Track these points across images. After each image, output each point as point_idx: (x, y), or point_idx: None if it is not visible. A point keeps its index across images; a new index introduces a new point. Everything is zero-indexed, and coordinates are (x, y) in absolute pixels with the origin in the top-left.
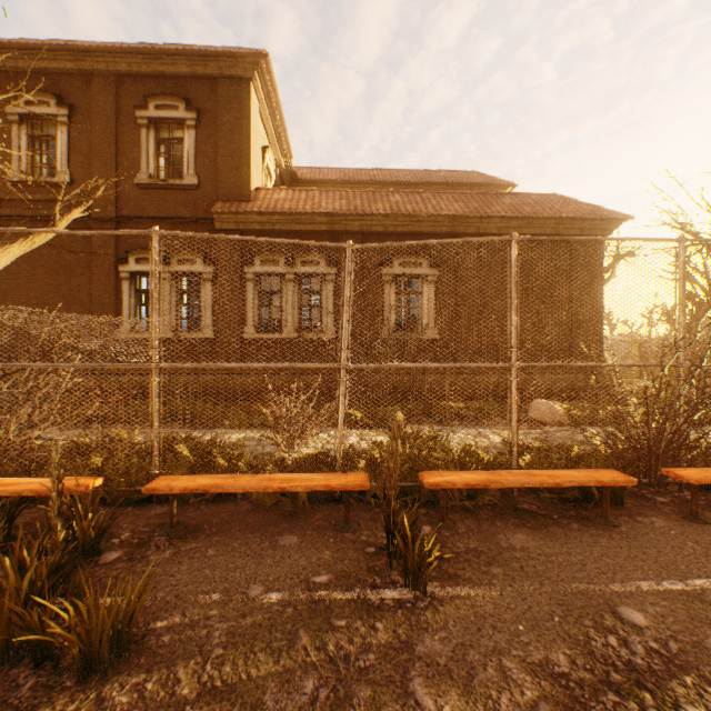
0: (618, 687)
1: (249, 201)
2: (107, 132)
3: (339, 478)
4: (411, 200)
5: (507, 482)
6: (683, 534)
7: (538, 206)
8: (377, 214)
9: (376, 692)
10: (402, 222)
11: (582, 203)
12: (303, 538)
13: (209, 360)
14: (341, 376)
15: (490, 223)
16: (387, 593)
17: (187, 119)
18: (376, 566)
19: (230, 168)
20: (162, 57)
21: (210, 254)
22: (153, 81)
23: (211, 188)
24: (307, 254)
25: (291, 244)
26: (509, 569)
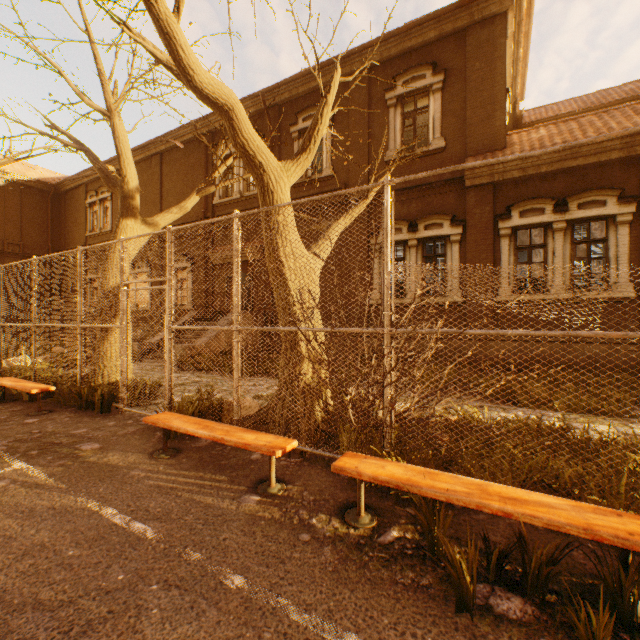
0: None
1: (503, 149)
2: (360, 123)
3: None
4: None
5: None
6: None
7: None
8: None
9: None
10: None
11: None
12: None
13: (455, 325)
14: None
15: None
16: None
17: (432, 84)
18: None
19: (480, 119)
20: (411, 31)
21: (456, 215)
22: (399, 61)
23: (457, 146)
24: (585, 194)
25: (559, 187)
26: None
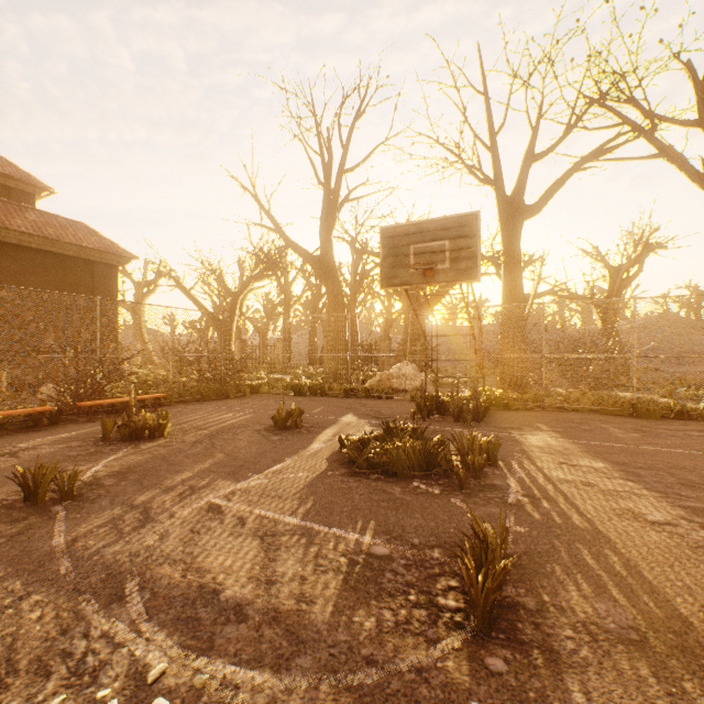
0: None
1: None
2: None
3: None
4: None
5: None
6: (78, 426)
7: (64, 230)
8: None
9: None
10: None
11: (104, 238)
12: None
13: None
14: None
15: (11, 234)
16: None
17: None
18: None
19: None
20: None
21: None
22: None
23: None
24: None
25: None
26: None
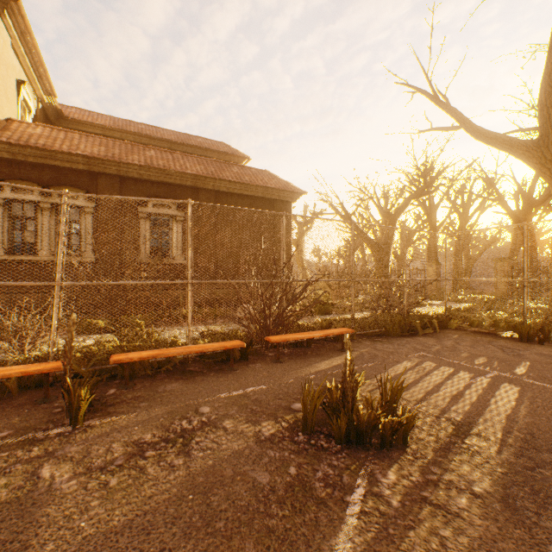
0: (170, 440)
1: None
2: None
3: (40, 366)
4: (164, 157)
5: (169, 353)
6: (265, 369)
7: (254, 177)
8: (133, 164)
9: (10, 480)
10: (155, 173)
11: (281, 180)
12: (0, 414)
13: None
14: (56, 291)
15: (222, 184)
16: (54, 431)
17: None
18: (56, 418)
19: None
20: None
21: None
22: None
23: None
24: (65, 188)
25: (48, 177)
26: (153, 402)
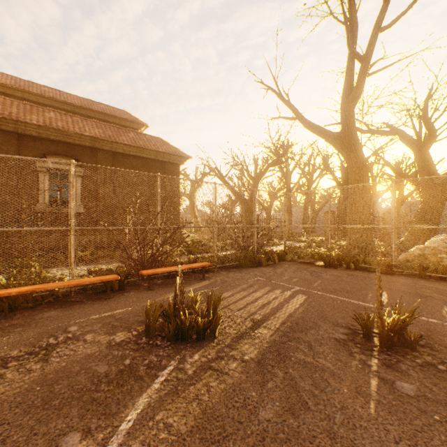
0: (34, 352)
1: None
2: None
3: None
4: (64, 119)
5: (48, 287)
6: (137, 296)
7: (148, 142)
8: (31, 123)
9: None
10: (54, 133)
11: (171, 146)
12: None
13: None
14: None
15: (119, 146)
16: None
17: None
18: None
19: None
20: None
21: None
22: None
23: None
24: None
25: None
26: (28, 327)
